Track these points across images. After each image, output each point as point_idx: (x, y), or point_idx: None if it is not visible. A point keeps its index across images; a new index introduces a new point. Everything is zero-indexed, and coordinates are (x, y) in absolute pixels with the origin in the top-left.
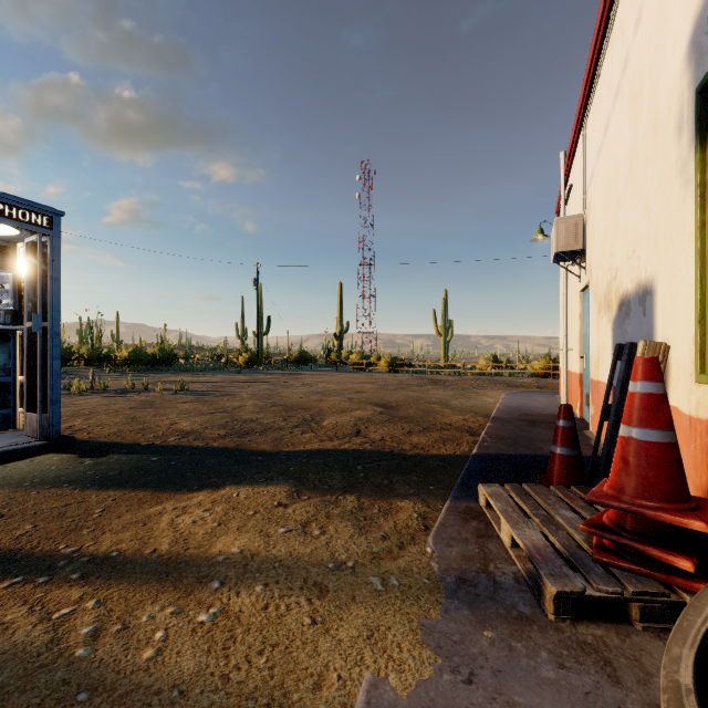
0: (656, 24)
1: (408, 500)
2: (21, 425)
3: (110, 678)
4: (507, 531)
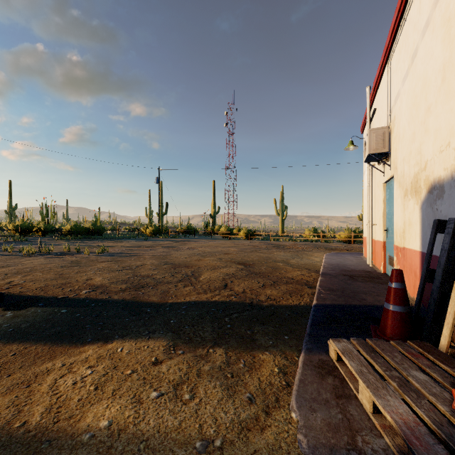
0: None
1: (269, 352)
2: None
3: None
4: (368, 397)
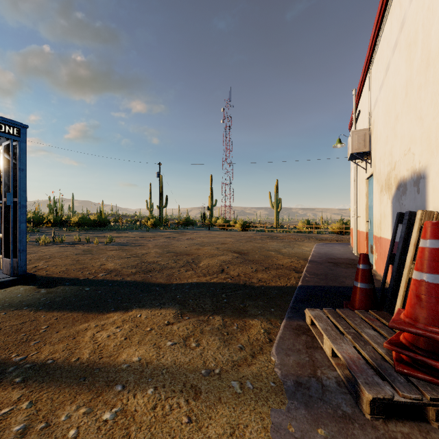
0: None
1: (257, 319)
2: (1, 266)
3: None
4: (328, 345)
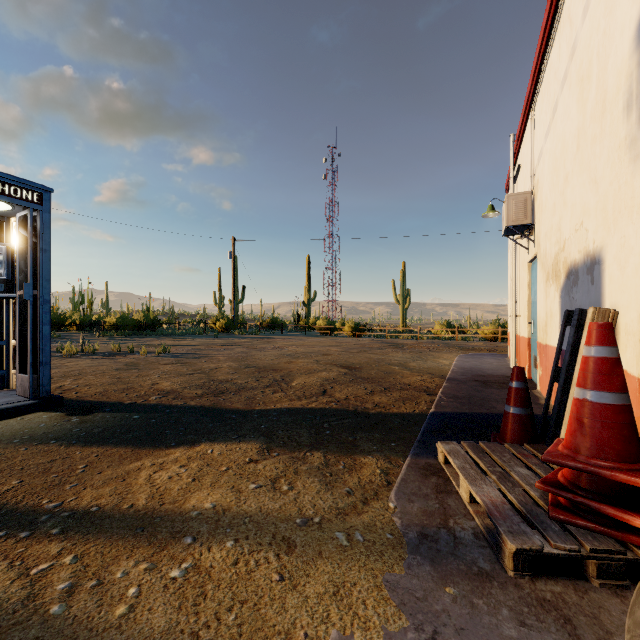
0: (604, 10)
1: (371, 456)
2: (14, 385)
3: (82, 636)
4: (465, 487)
